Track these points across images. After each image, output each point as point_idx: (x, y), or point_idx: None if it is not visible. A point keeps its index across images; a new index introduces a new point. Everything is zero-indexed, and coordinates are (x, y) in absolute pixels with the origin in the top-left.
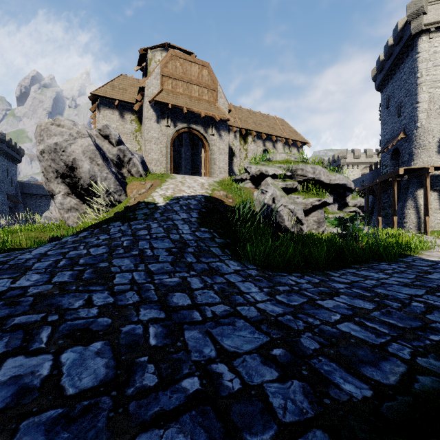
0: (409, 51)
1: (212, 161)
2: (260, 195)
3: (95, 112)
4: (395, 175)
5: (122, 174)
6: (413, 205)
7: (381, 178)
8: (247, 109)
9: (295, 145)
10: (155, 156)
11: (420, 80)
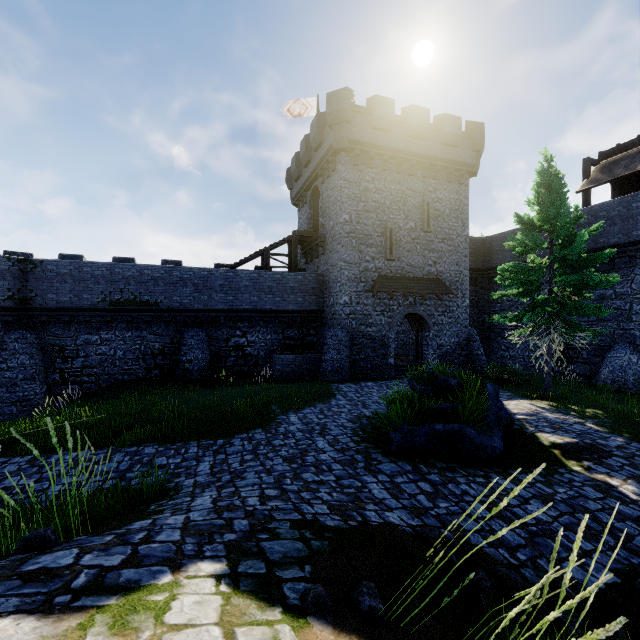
0: None
1: None
2: None
3: None
4: None
5: None
6: None
7: None
8: None
9: None
10: None
11: None
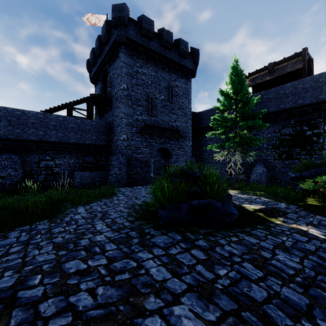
0: None
1: None
2: None
3: None
4: None
5: None
6: None
7: None
8: None
9: None
10: None
11: None
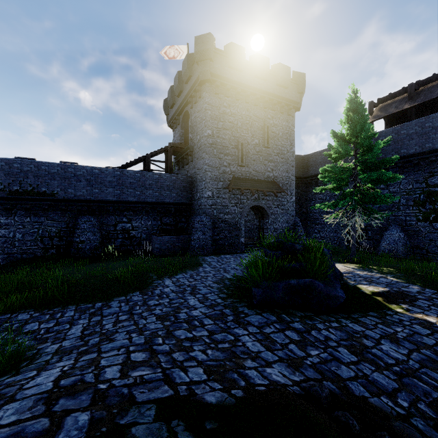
0: None
1: None
2: None
3: None
4: None
5: None
6: None
7: None
8: None
9: None
10: None
11: None
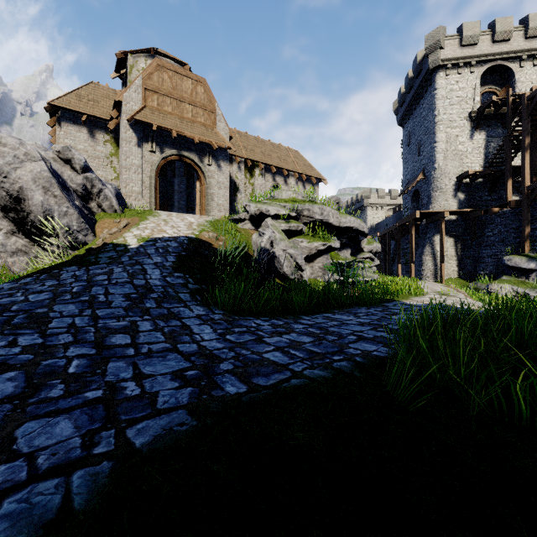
0: (428, 86)
1: (208, 196)
2: (258, 238)
3: (55, 127)
4: (413, 219)
5: (90, 208)
6: (430, 252)
7: (400, 222)
8: (254, 136)
9: (310, 181)
10: (136, 188)
11: (437, 118)
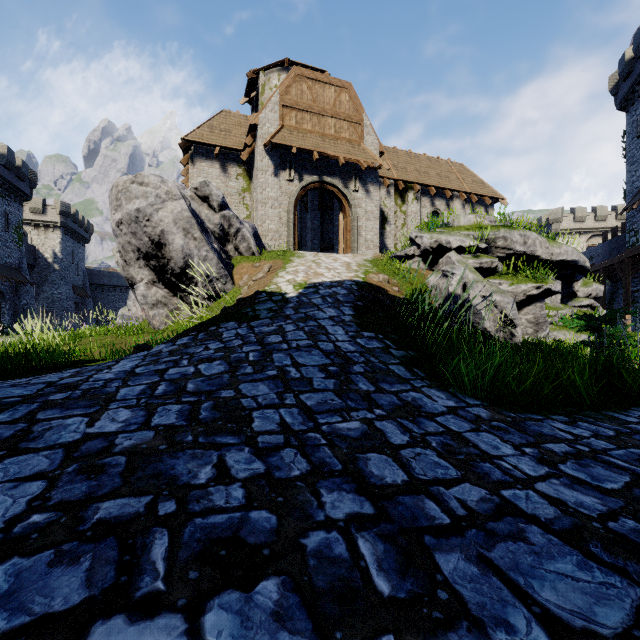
0: None
1: (355, 230)
2: (441, 280)
3: (187, 166)
4: None
5: (227, 252)
6: None
7: (631, 251)
8: (405, 151)
9: (482, 203)
10: (272, 225)
11: None
